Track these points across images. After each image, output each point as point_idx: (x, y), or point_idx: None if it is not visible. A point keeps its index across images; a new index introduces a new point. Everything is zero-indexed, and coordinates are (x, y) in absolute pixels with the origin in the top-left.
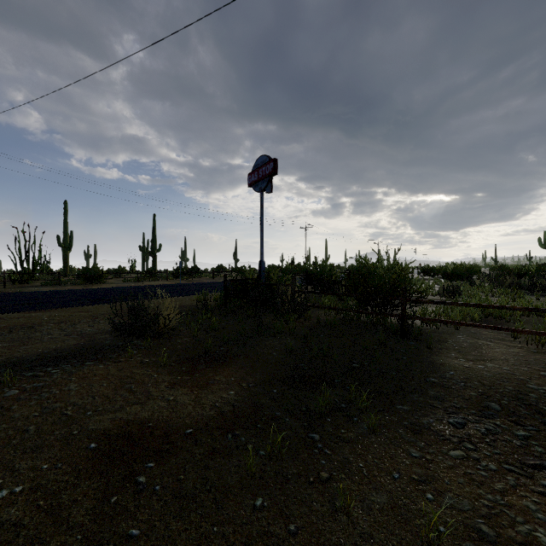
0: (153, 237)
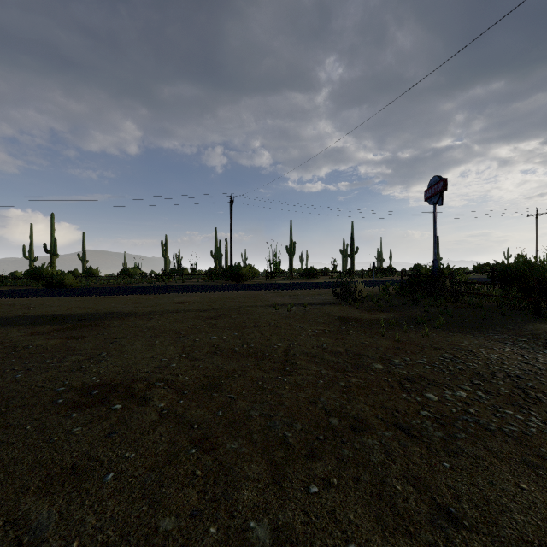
0: (351, 242)
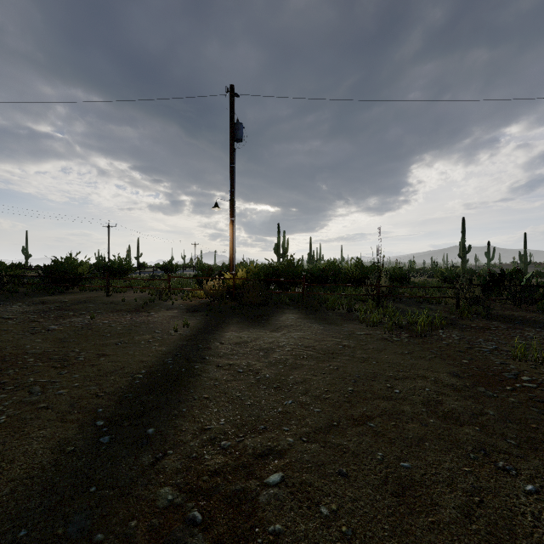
0: None
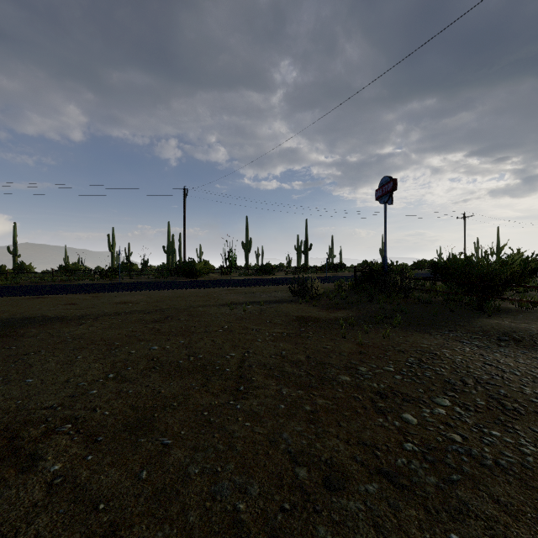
0: (306, 238)
